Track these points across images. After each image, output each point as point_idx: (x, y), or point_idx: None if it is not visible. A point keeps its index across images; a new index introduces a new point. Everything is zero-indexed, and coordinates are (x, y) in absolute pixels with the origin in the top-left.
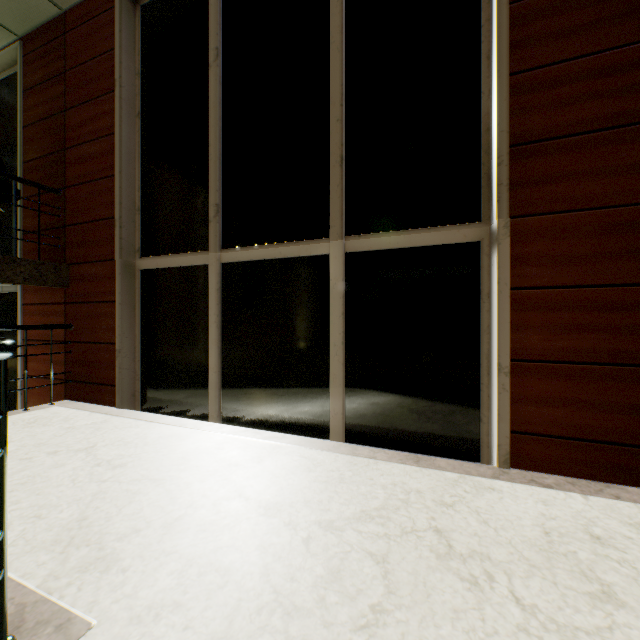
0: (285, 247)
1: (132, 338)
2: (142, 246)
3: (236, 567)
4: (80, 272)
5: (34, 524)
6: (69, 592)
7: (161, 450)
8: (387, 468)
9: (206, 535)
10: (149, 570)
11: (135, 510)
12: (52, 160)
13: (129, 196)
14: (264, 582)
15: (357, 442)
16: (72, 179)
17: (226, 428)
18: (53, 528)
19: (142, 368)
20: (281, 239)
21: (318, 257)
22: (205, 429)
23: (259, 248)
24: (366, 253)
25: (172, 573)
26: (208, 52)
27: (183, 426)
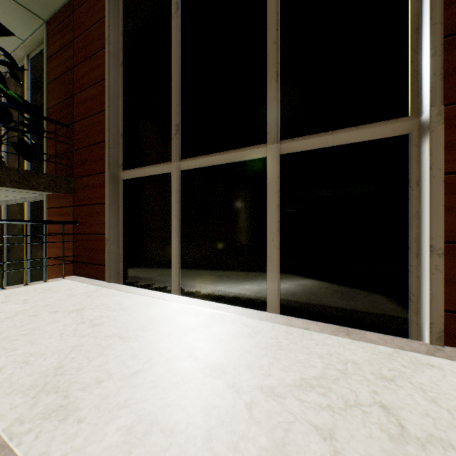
0: (230, 154)
1: (117, 230)
2: (124, 162)
3: (180, 428)
4: (82, 183)
5: (21, 369)
6: (27, 439)
7: (131, 314)
8: (321, 339)
9: (157, 391)
10: (101, 423)
11: (101, 362)
12: (65, 104)
13: (115, 125)
14: (207, 449)
15: (290, 315)
16: (77, 116)
17: (183, 299)
18: (34, 374)
19: (124, 253)
20: (226, 148)
21: (257, 160)
22: (167, 299)
23: (209, 156)
24: (298, 153)
25: (121, 429)
26: (171, 8)
27: (151, 296)
